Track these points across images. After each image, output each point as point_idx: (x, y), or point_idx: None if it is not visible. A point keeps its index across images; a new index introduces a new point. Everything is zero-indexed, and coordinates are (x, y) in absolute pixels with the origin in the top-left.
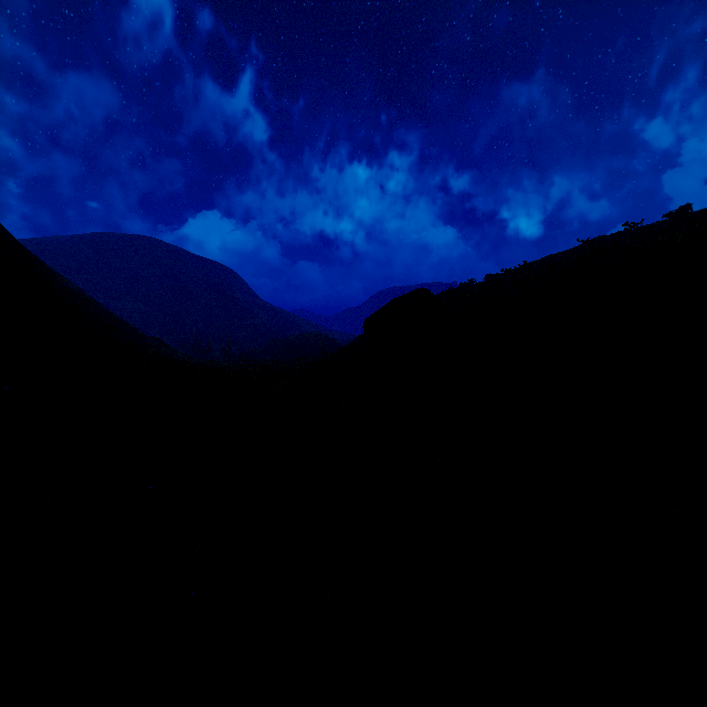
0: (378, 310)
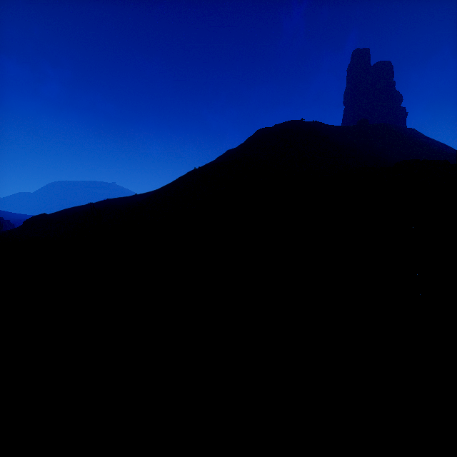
0: (28, 219)
